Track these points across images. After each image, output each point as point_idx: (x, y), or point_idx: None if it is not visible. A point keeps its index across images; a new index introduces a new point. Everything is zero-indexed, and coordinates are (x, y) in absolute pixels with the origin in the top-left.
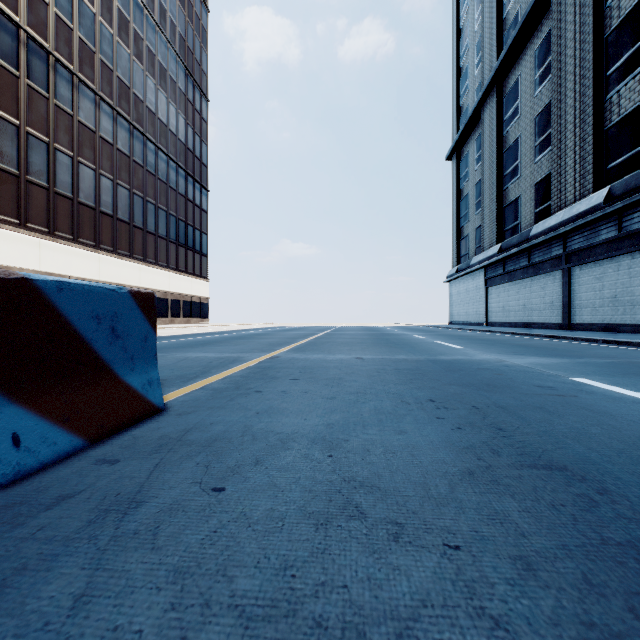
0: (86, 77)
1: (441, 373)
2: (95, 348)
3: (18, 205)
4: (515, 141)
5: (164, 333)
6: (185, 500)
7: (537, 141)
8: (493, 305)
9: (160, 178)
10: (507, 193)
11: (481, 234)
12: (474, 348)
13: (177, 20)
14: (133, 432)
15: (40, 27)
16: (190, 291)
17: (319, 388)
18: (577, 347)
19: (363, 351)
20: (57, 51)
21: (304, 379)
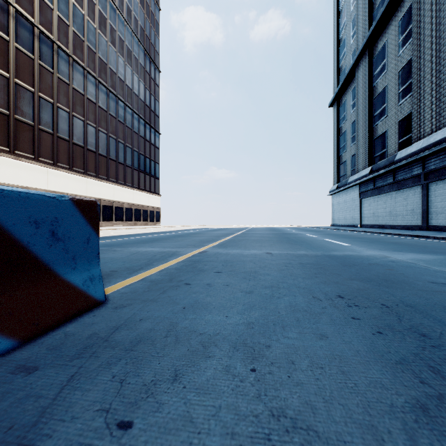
0: (78, 58)
1: (339, 268)
2: (33, 251)
3: (33, 145)
4: (383, 90)
5: (128, 232)
6: (80, 445)
7: (400, 89)
8: (365, 212)
9: (127, 125)
10: (376, 129)
11: (356, 160)
12: (358, 245)
13: (139, 17)
14: (67, 328)
15: (48, 25)
16: (147, 203)
17: (238, 281)
18: (442, 245)
19: (271, 247)
20: (59, 41)
21: (226, 272)
